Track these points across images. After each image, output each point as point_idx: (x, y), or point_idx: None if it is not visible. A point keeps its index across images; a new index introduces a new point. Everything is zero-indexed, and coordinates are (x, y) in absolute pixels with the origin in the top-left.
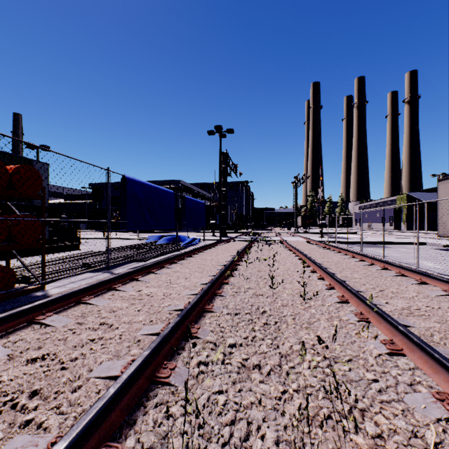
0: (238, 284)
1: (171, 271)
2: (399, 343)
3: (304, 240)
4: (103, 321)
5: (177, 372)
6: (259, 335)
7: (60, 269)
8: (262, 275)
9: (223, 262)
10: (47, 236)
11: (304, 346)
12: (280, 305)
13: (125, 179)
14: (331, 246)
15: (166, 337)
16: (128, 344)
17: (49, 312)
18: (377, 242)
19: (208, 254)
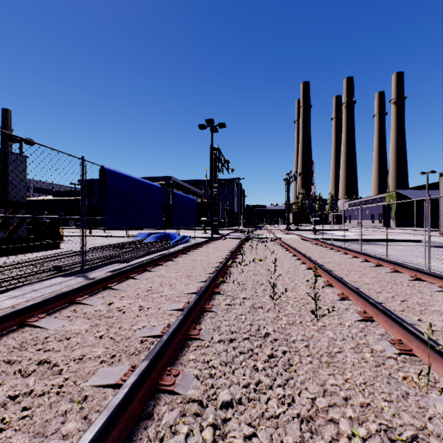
0: (232, 293)
1: (154, 276)
2: None
3: (297, 237)
4: (44, 358)
5: None
6: (265, 380)
7: (24, 274)
8: (259, 279)
9: (214, 264)
10: (25, 234)
11: None
12: (286, 323)
13: (105, 170)
14: (328, 244)
15: (118, 410)
16: (65, 409)
17: None
18: (372, 239)
19: (198, 253)
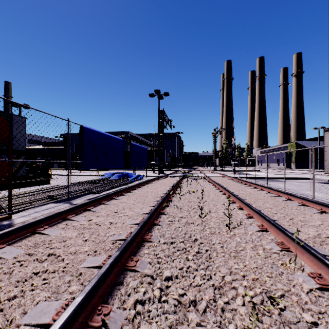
0: (172, 214)
1: (118, 202)
2: (327, 277)
3: (221, 176)
4: (51, 252)
5: (112, 317)
6: (193, 266)
7: (28, 201)
8: (192, 205)
9: (160, 194)
10: (24, 173)
11: (255, 310)
12: (209, 233)
13: (83, 128)
14: (243, 181)
15: (103, 276)
16: (69, 279)
17: (3, 243)
18: (276, 177)
19: (149, 187)
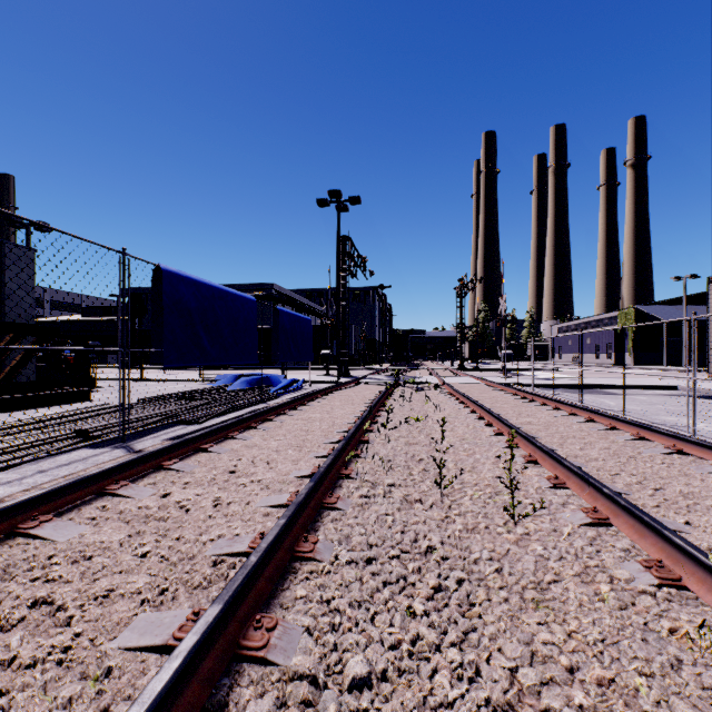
0: (370, 477)
1: (242, 447)
2: None
3: (477, 382)
4: (42, 596)
5: None
6: (429, 635)
7: (25, 444)
8: (416, 452)
9: (342, 426)
10: (32, 377)
11: None
12: (462, 529)
13: (162, 272)
14: (528, 394)
15: (159, 704)
16: (69, 695)
17: None
18: (598, 385)
19: (315, 409)
